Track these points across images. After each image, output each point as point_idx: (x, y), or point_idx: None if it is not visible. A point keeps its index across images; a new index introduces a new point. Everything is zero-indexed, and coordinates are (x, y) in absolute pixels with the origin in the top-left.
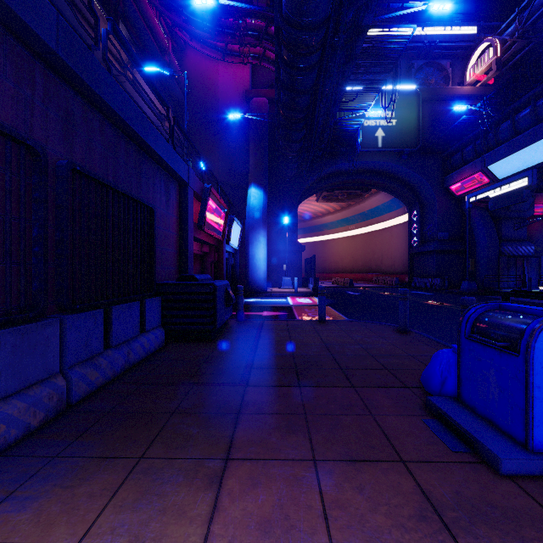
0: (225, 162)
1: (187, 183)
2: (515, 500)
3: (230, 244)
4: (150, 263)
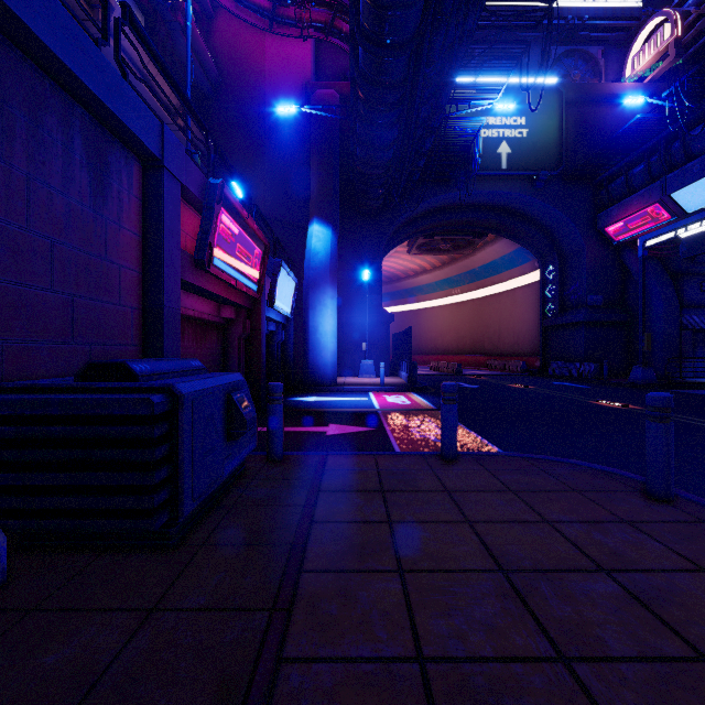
0: (274, 189)
1: (159, 161)
2: None
3: (275, 307)
4: None
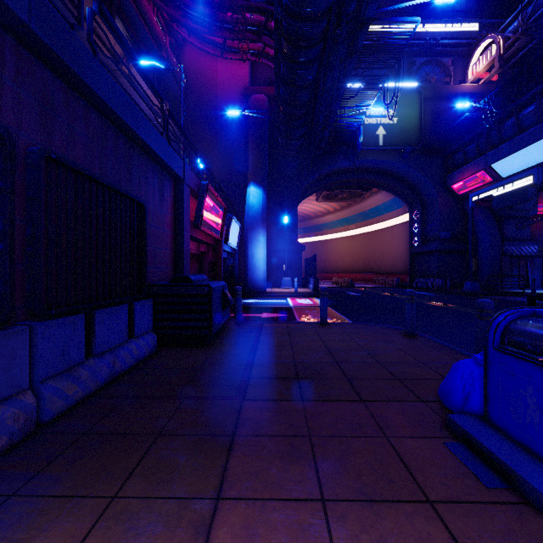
0: (224, 160)
1: (182, 179)
2: None
3: (228, 244)
4: (141, 263)
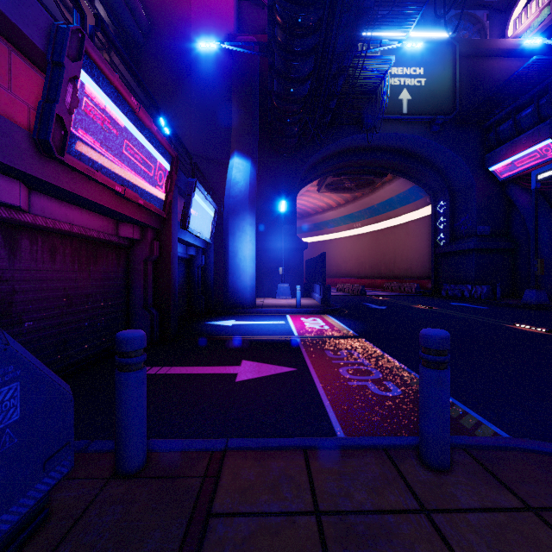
0: (200, 128)
1: None
2: None
3: (189, 230)
4: None
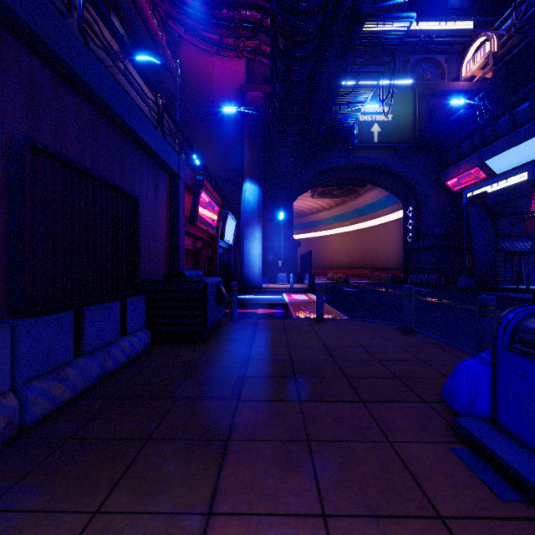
0: (220, 157)
1: (177, 174)
2: None
3: (224, 240)
4: (134, 258)
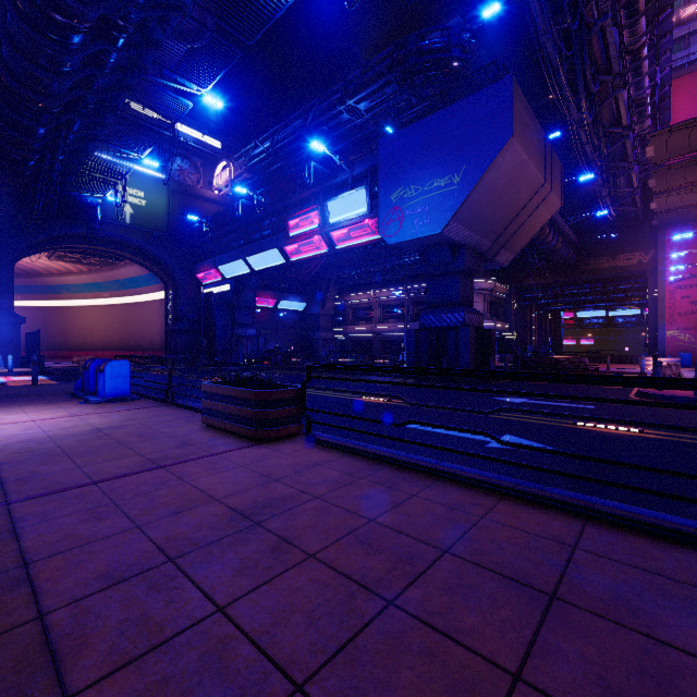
0: None
1: None
2: (76, 399)
3: None
4: None
